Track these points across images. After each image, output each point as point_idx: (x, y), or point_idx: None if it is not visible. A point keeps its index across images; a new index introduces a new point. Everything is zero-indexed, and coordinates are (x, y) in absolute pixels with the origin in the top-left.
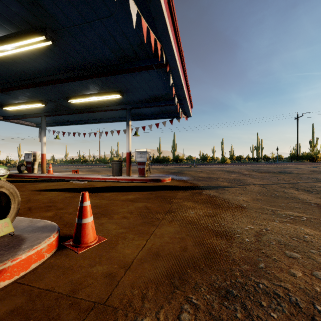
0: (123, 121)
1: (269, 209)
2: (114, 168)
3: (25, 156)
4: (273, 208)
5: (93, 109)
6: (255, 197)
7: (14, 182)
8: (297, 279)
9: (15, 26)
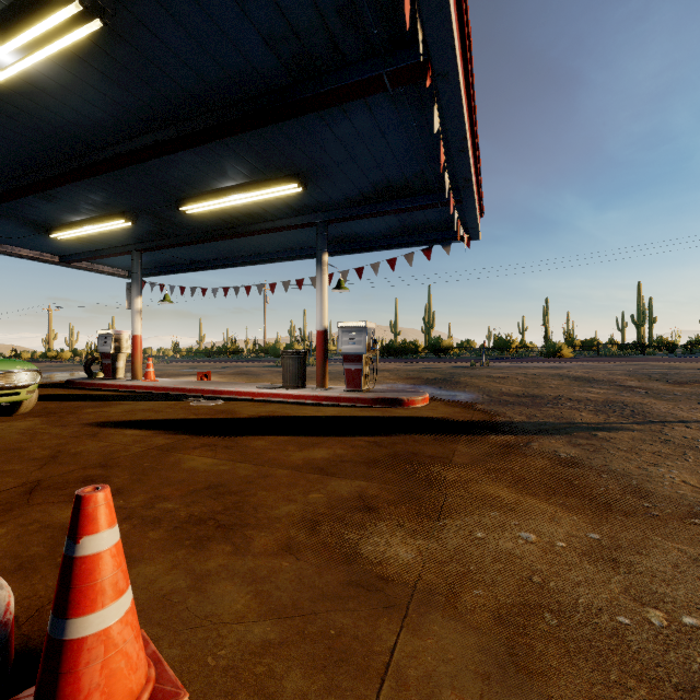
0: (311, 256)
1: None
2: (287, 369)
3: (99, 340)
4: None
5: (239, 228)
6: None
7: (66, 399)
8: None
9: None
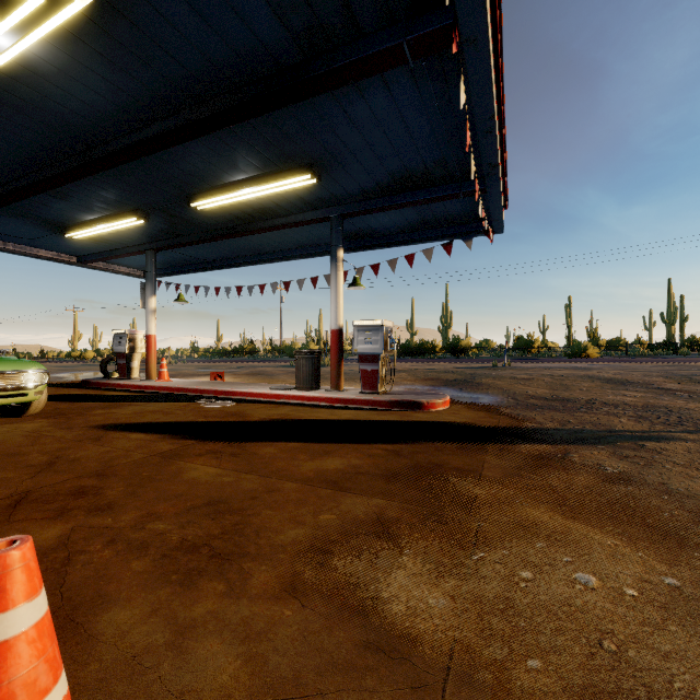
0: (325, 253)
1: None
2: (301, 369)
3: (114, 340)
4: None
5: (251, 225)
6: None
7: (79, 399)
8: None
9: None
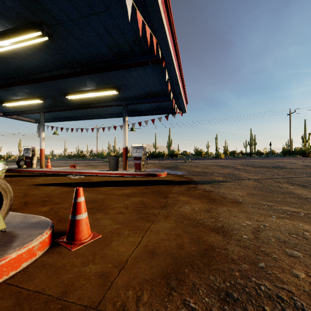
0: (120, 116)
1: (265, 204)
2: (111, 163)
3: (24, 151)
4: (269, 203)
5: (90, 105)
6: (250, 192)
7: (13, 176)
8: (301, 280)
9: (12, 21)
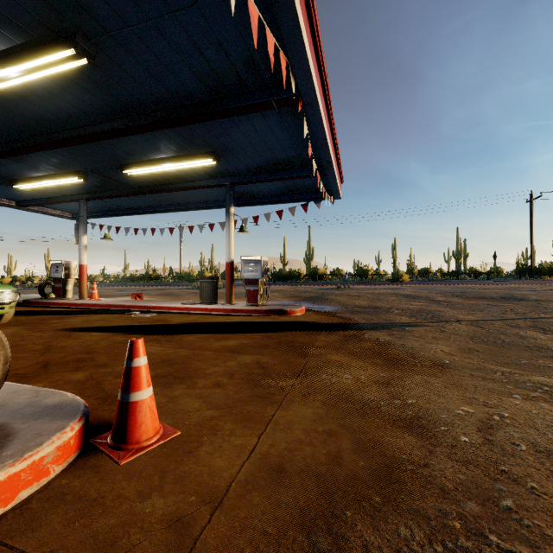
0: (220, 207)
1: (497, 370)
2: (204, 290)
3: (51, 269)
4: (504, 368)
5: (166, 185)
6: (465, 345)
7: (31, 314)
8: None
9: (21, 31)
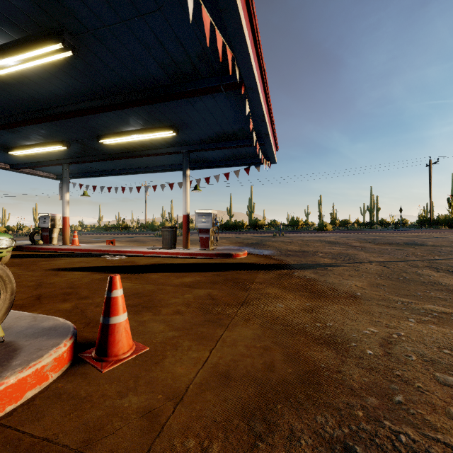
0: (178, 170)
1: (398, 300)
2: (165, 237)
3: (40, 220)
4: (404, 299)
5: (135, 152)
6: (374, 281)
7: (23, 257)
8: None
9: (19, 29)
